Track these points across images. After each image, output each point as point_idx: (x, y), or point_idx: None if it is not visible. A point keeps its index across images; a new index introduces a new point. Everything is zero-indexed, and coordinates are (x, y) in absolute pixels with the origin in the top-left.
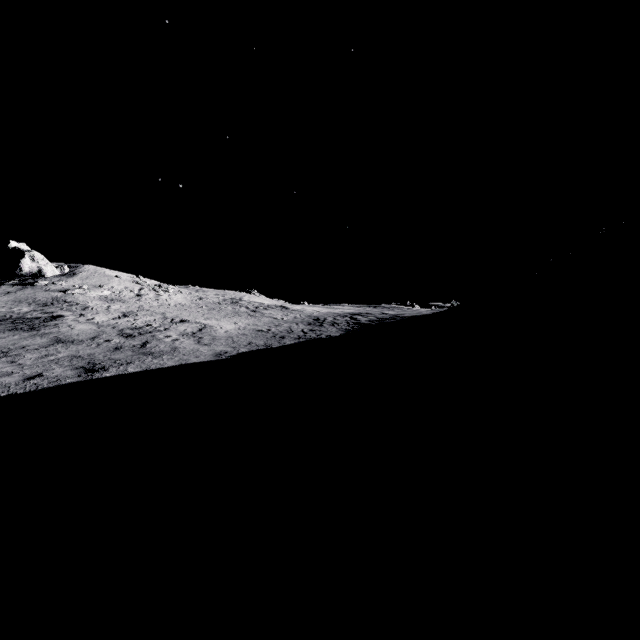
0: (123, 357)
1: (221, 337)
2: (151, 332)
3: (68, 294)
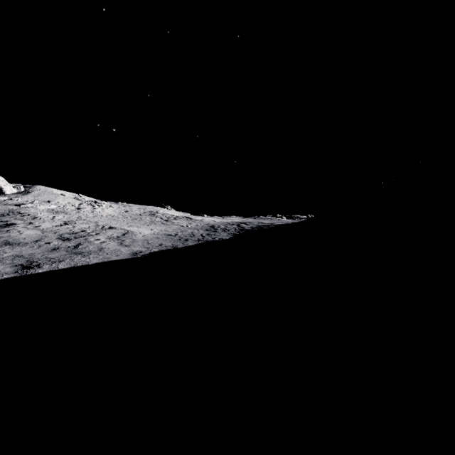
0: (57, 256)
1: (139, 240)
2: (84, 236)
3: (22, 207)
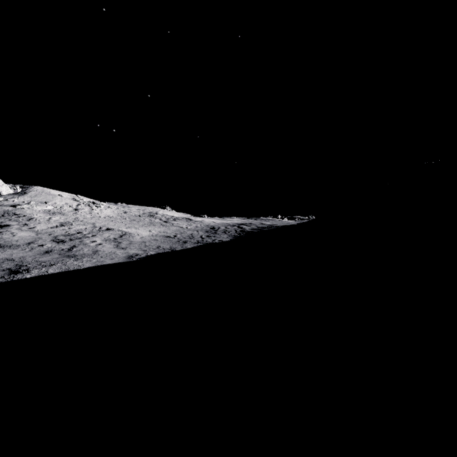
0: (49, 259)
1: (136, 242)
2: (80, 238)
3: (18, 208)
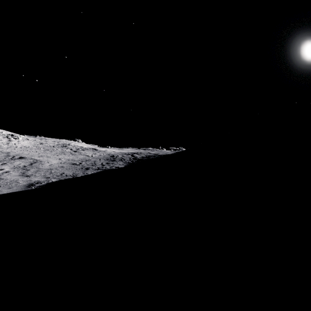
0: None
1: (44, 169)
2: None
3: None
